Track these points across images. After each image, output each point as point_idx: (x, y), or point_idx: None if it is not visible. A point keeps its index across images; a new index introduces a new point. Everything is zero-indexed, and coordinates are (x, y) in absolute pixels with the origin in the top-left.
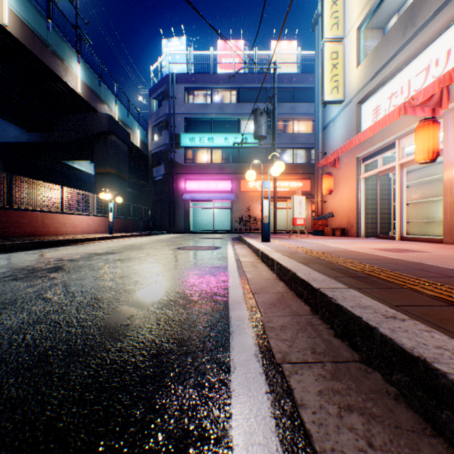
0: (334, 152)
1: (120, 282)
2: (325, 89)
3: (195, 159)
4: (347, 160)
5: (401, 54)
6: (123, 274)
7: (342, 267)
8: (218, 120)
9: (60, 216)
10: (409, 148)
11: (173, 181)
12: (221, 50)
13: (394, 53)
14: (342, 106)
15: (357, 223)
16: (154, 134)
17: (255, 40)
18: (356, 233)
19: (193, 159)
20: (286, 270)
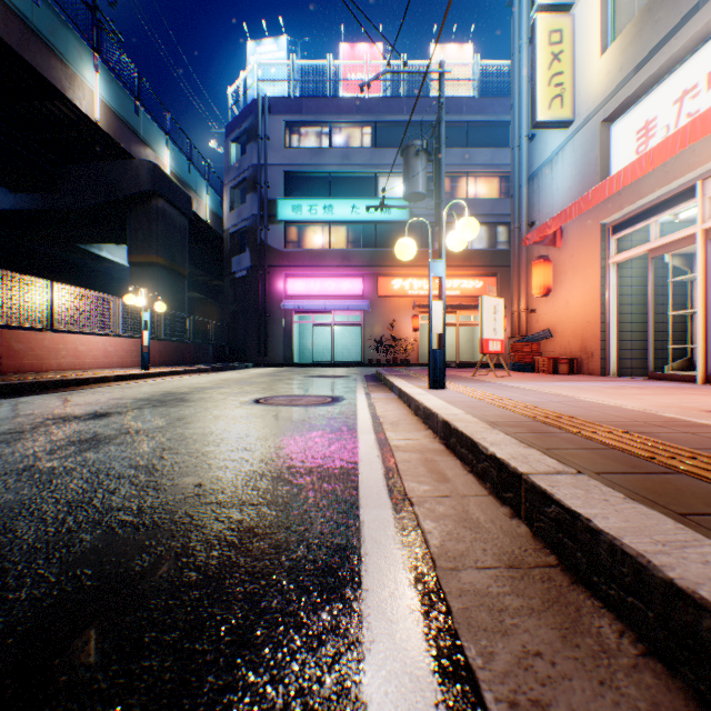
0: (560, 213)
1: None
2: (538, 100)
3: (302, 241)
4: (582, 232)
5: None
6: (12, 515)
7: None
8: (341, 177)
9: (47, 337)
10: None
11: (265, 278)
12: (346, 59)
13: (693, 5)
14: (569, 131)
15: (603, 348)
16: (235, 200)
17: None
18: (600, 367)
19: (298, 243)
20: (638, 572)
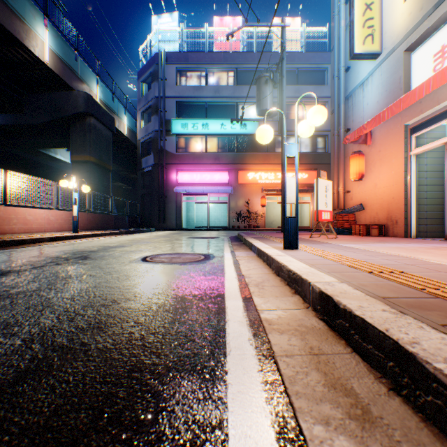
0: (375, 117)
1: None
2: (355, 38)
3: (188, 148)
4: (388, 132)
5: None
6: None
7: None
8: (214, 105)
9: (1, 209)
10: None
11: (163, 172)
12: (217, 27)
13: None
14: (377, 61)
15: (406, 217)
16: (143, 121)
17: None
18: (404, 231)
19: (185, 148)
20: None
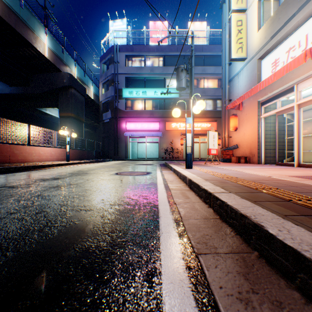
0: (240, 97)
1: (27, 224)
2: (232, 49)
3: (133, 107)
4: (250, 104)
5: (300, 14)
6: (43, 207)
7: (311, 210)
8: (150, 79)
9: (27, 148)
10: (302, 93)
11: (117, 122)
12: (152, 28)
13: (293, 14)
14: (245, 62)
15: (258, 152)
16: (104, 89)
17: (178, 8)
18: (257, 160)
19: (131, 107)
20: (235, 213)
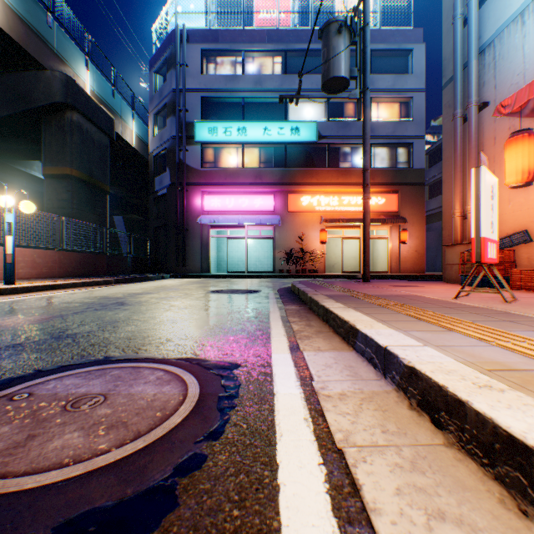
0: None
1: None
2: None
3: (218, 162)
4: None
5: None
6: None
7: None
8: (254, 103)
9: None
10: None
11: (183, 195)
12: None
13: None
14: None
15: None
16: (158, 126)
17: None
18: None
19: (215, 163)
20: None
